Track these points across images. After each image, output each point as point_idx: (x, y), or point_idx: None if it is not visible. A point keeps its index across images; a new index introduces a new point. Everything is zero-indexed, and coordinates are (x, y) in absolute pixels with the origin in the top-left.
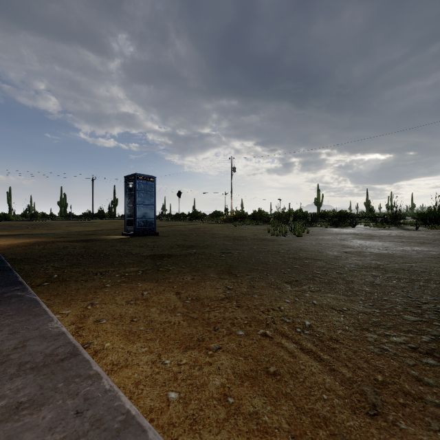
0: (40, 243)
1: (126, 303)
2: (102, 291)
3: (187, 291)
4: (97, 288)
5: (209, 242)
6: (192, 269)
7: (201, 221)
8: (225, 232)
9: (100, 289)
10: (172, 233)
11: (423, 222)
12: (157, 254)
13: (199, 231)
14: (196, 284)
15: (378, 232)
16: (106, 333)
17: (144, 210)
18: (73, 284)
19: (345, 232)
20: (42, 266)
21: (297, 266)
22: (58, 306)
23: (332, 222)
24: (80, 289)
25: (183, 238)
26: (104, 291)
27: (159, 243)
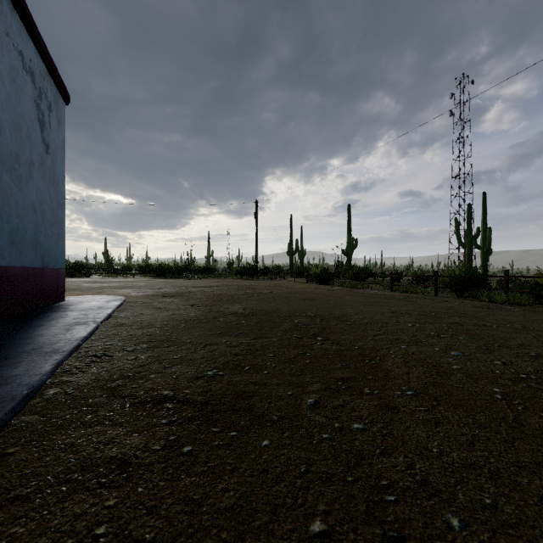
0: None
1: None
2: None
3: None
4: None
5: None
6: None
7: None
8: None
9: None
10: None
11: (142, 273)
12: None
13: None
14: None
15: (106, 280)
16: None
17: None
18: None
19: (81, 281)
20: None
21: None
22: None
23: (68, 273)
24: None
25: None
26: None
27: None
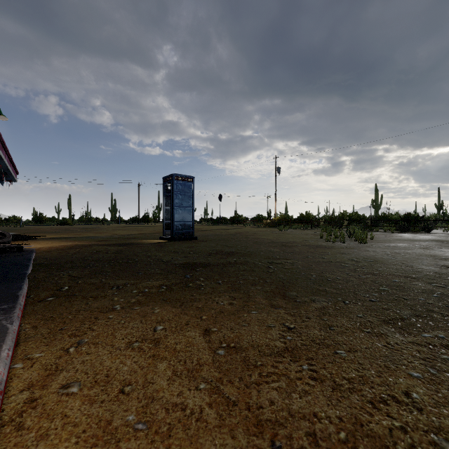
0: (78, 246)
1: (125, 346)
2: (105, 317)
3: (221, 329)
4: (102, 311)
5: (252, 248)
6: (231, 286)
7: (243, 225)
8: (269, 236)
9: (104, 312)
10: (211, 237)
11: None
12: (190, 263)
13: (241, 235)
14: (235, 316)
15: None
16: (63, 425)
17: (182, 212)
18: (78, 302)
19: (422, 239)
20: (58, 274)
21: (385, 288)
22: (37, 341)
23: (399, 226)
24: (80, 312)
25: (223, 243)
26: (108, 317)
27: (196, 248)
